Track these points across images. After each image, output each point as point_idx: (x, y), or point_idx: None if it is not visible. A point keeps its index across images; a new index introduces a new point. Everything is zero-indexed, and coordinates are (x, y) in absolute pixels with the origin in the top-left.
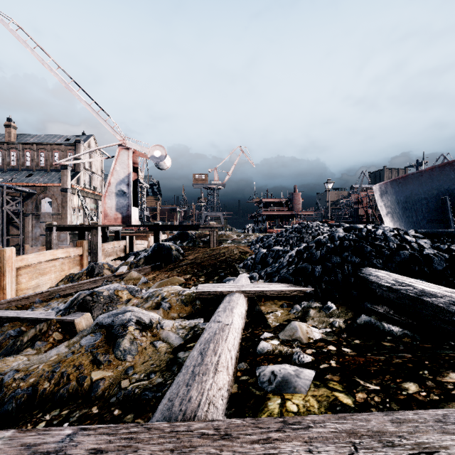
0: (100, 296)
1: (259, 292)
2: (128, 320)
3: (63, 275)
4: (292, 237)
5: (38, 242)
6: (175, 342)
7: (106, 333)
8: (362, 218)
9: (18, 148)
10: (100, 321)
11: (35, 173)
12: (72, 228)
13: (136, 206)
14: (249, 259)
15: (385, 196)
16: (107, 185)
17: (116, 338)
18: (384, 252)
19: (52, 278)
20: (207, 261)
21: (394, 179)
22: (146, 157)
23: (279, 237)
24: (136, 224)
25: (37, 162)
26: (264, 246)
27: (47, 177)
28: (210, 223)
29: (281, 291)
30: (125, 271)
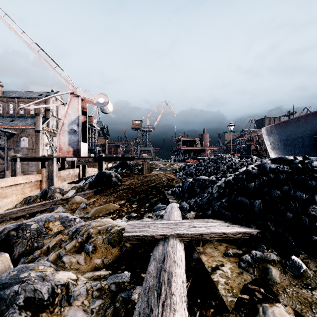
0: (27, 229)
1: (197, 235)
2: (9, 303)
3: (24, 197)
4: (210, 167)
5: None
6: None
7: None
8: (253, 152)
9: (3, 100)
10: None
11: (16, 119)
12: (32, 159)
13: (85, 142)
14: (177, 186)
15: (271, 136)
16: (61, 125)
17: None
18: None
19: (13, 200)
20: (140, 187)
21: (277, 123)
22: (93, 104)
23: (199, 166)
24: (85, 156)
25: (18, 111)
26: (187, 173)
27: (25, 122)
28: (143, 155)
29: (222, 233)
30: (71, 195)
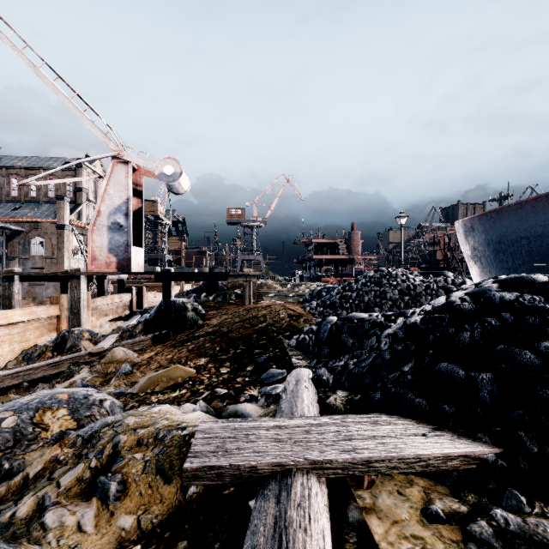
0: None
1: (357, 464)
2: None
3: (26, 347)
4: (368, 292)
5: (27, 294)
6: None
7: None
8: (439, 263)
9: (1, 173)
10: None
11: (24, 206)
12: (43, 277)
13: (140, 246)
14: (307, 331)
15: (471, 235)
16: (96, 215)
17: None
18: None
19: (4, 353)
20: (237, 330)
21: (483, 213)
22: (155, 177)
23: (347, 290)
24: (140, 271)
25: (26, 191)
26: (325, 304)
27: (39, 210)
28: (244, 270)
29: (416, 458)
30: (108, 346)
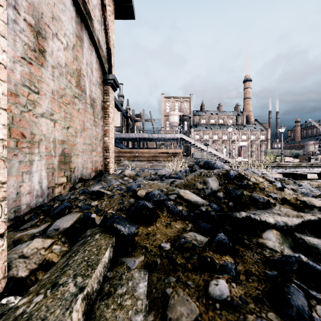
0: None
1: None
2: None
3: None
4: None
5: None
6: None
7: None
8: None
9: None
10: None
11: None
12: None
13: None
14: None
15: None
16: None
17: None
18: None
19: None
20: None
21: None
22: None
23: None
24: None
25: None
26: None
27: None
28: None
29: None
30: None
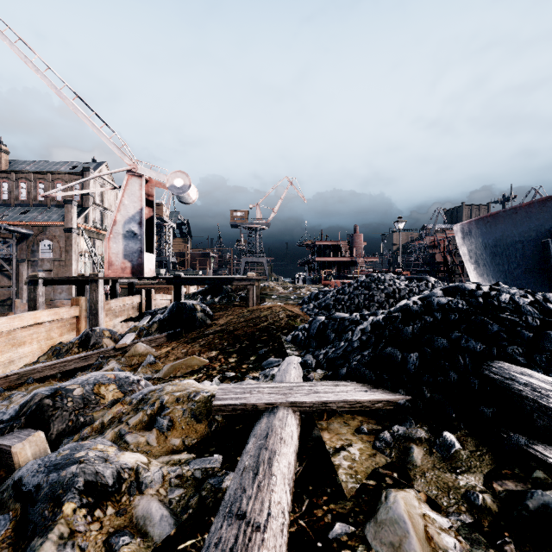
0: (68, 397)
1: (318, 404)
2: (66, 486)
3: (51, 344)
4: (358, 295)
5: None
6: (159, 531)
7: (19, 515)
8: (440, 266)
9: (10, 177)
10: (20, 481)
11: (32, 209)
12: (64, 281)
13: (152, 252)
14: (301, 329)
15: (469, 239)
16: (112, 224)
17: (32, 533)
18: (523, 333)
19: (33, 349)
20: (242, 328)
21: (480, 217)
22: (165, 187)
23: (340, 294)
24: (152, 275)
25: (34, 195)
26: (320, 306)
27: (47, 214)
28: (248, 274)
29: (355, 401)
30: (129, 343)
